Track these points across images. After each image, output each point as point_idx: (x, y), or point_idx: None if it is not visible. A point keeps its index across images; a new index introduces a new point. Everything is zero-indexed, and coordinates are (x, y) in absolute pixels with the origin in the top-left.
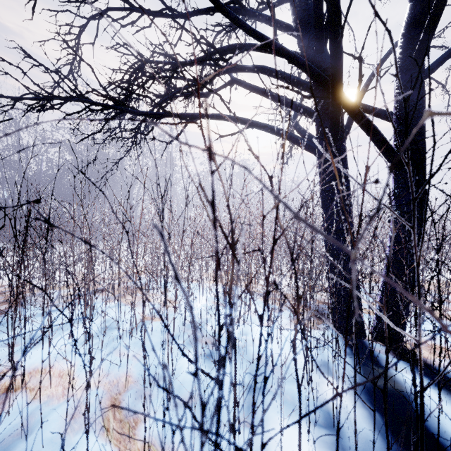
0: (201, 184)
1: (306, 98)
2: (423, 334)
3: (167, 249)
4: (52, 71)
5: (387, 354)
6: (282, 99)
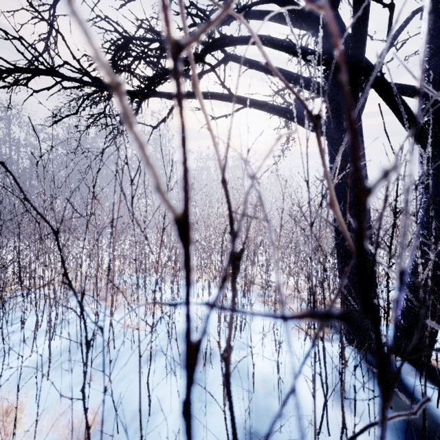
0: None
1: (318, 65)
2: None
3: None
4: (12, 36)
5: None
6: (285, 73)
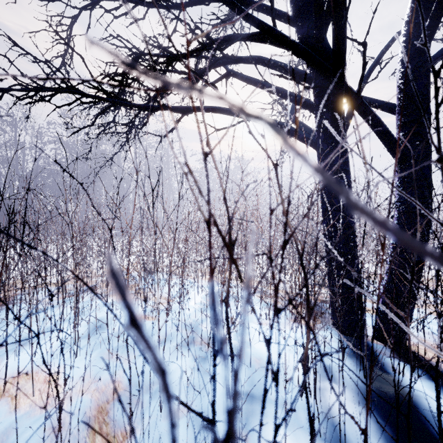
0: (187, 163)
1: (306, 88)
2: (426, 334)
3: (111, 270)
4: (40, 60)
5: (411, 373)
6: (280, 91)
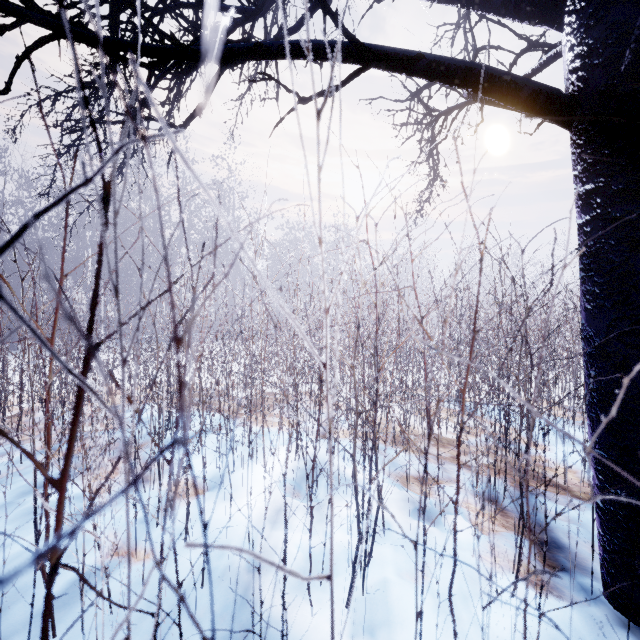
0: None
1: None
2: None
3: None
4: None
5: None
6: None
